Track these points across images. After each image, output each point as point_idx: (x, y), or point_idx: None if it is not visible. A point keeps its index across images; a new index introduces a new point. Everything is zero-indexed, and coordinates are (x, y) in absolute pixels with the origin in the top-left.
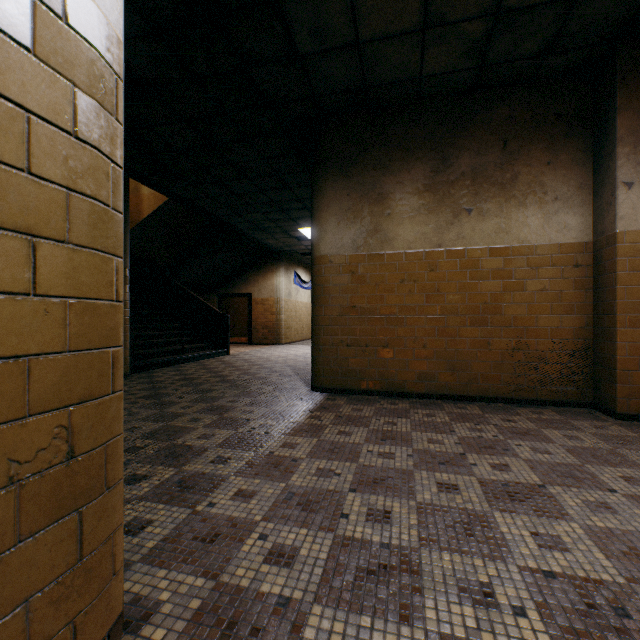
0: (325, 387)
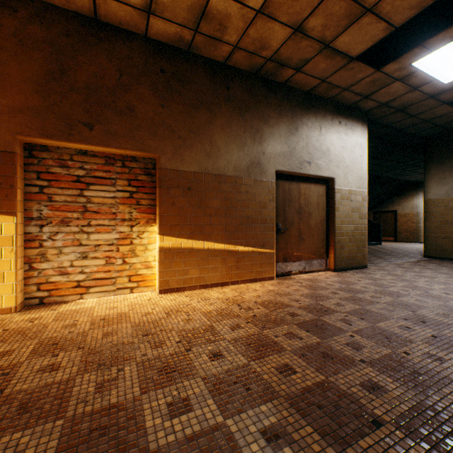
0: (430, 256)
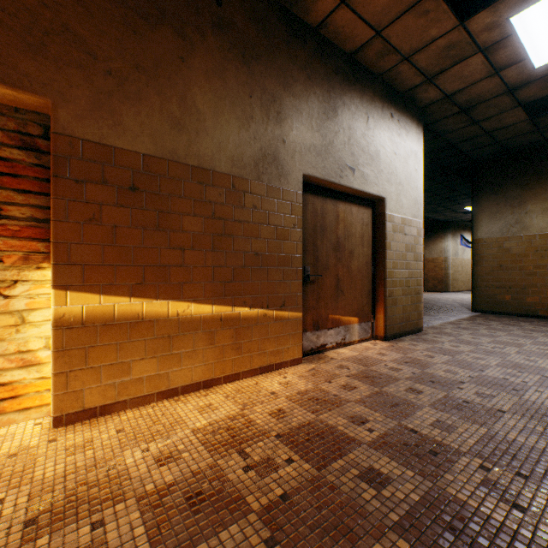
0: (480, 310)
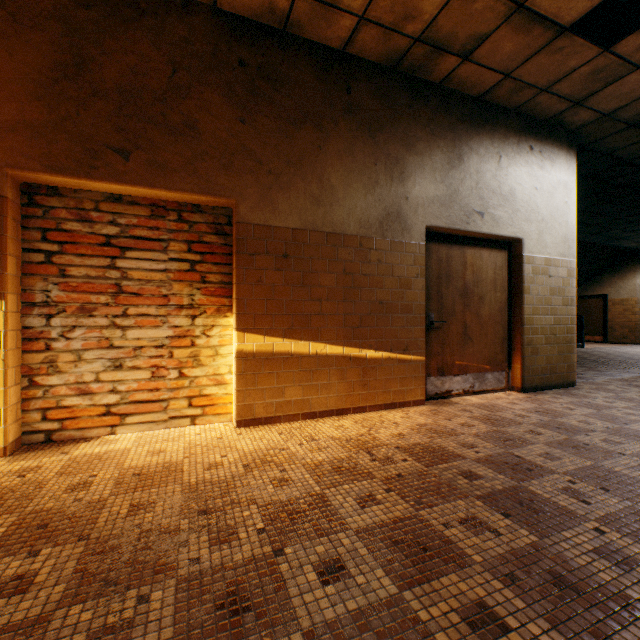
0: None
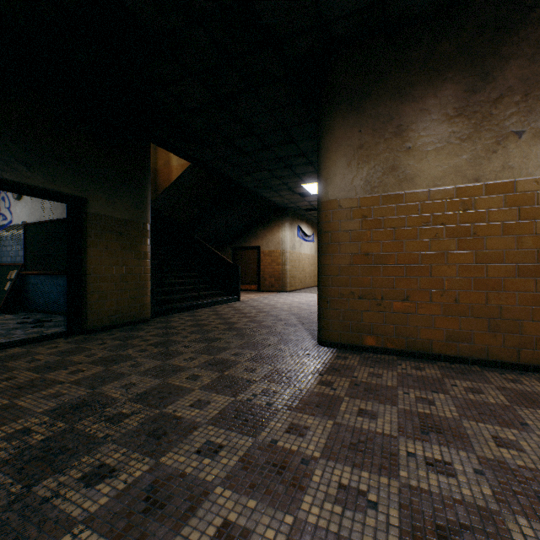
0: (333, 342)
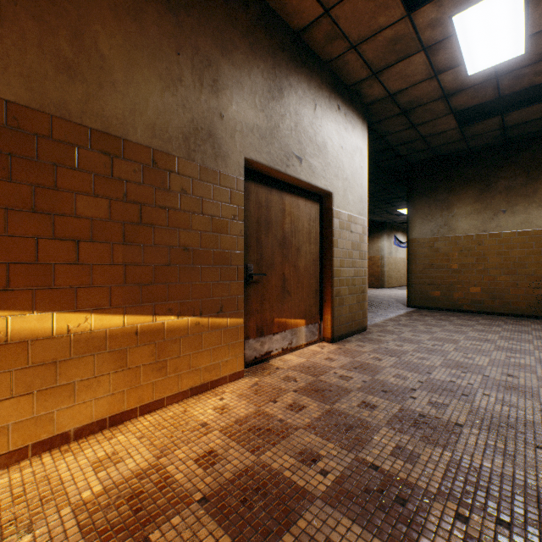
0: (414, 305)
